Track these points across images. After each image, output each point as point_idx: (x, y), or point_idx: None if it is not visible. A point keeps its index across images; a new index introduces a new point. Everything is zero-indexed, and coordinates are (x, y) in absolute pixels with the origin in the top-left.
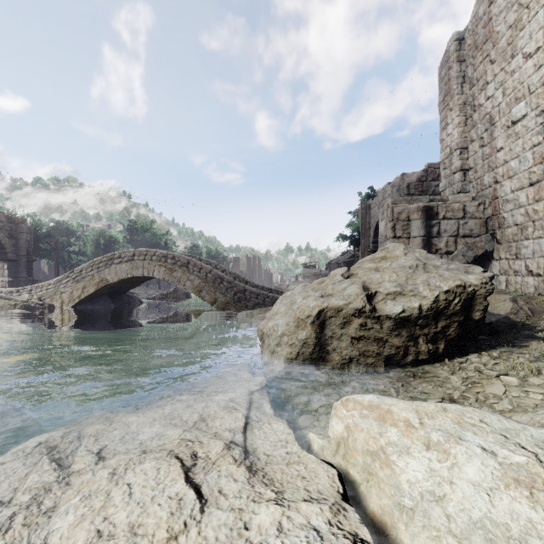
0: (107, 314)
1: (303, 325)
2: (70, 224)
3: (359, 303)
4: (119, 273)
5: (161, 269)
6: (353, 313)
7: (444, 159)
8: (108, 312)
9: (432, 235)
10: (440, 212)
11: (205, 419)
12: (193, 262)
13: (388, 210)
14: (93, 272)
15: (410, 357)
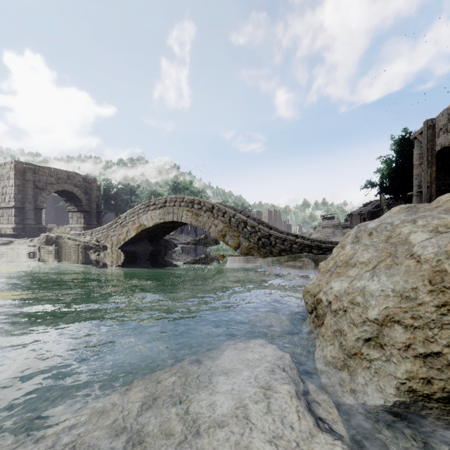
0: (146, 256)
1: None
2: (131, 186)
3: None
4: (154, 218)
5: (188, 214)
6: None
7: None
8: (147, 253)
9: None
10: None
11: None
12: (217, 206)
13: None
14: (134, 218)
15: None
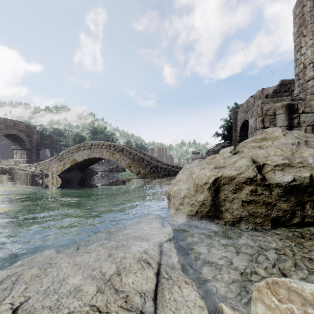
0: (77, 180)
1: (201, 190)
2: (60, 130)
3: (251, 173)
4: (83, 155)
5: (107, 153)
6: (244, 181)
7: (298, 72)
8: (78, 178)
9: (293, 125)
10: (300, 108)
11: (120, 274)
12: (126, 149)
13: (258, 108)
14: (69, 155)
15: (296, 219)
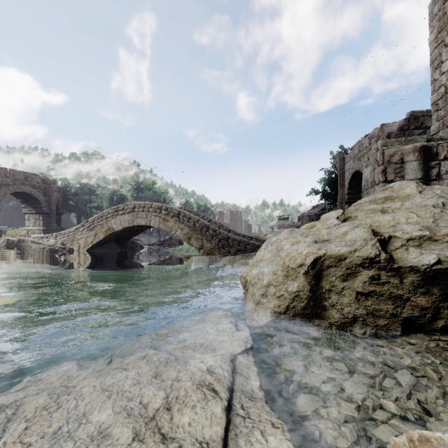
0: (114, 257)
1: (293, 275)
2: (91, 186)
3: (371, 251)
4: (123, 222)
5: (156, 219)
6: (360, 262)
7: (436, 100)
8: (115, 255)
9: (430, 178)
10: (441, 152)
11: (170, 409)
12: (183, 213)
13: (377, 153)
14: (102, 222)
15: (440, 322)
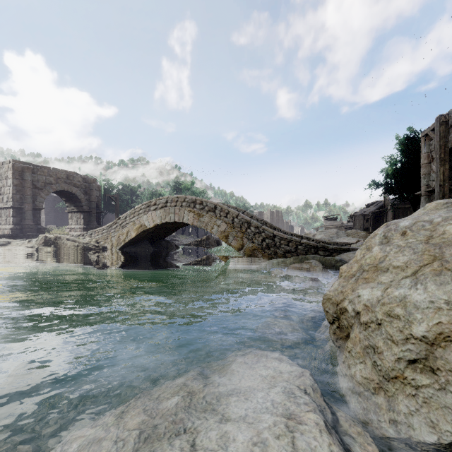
0: (146, 257)
1: None
2: (132, 186)
3: None
4: (154, 219)
5: (190, 215)
6: None
7: None
8: (147, 255)
9: None
10: None
11: None
12: (220, 206)
13: None
14: (134, 218)
15: None
